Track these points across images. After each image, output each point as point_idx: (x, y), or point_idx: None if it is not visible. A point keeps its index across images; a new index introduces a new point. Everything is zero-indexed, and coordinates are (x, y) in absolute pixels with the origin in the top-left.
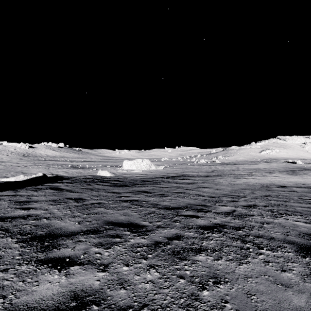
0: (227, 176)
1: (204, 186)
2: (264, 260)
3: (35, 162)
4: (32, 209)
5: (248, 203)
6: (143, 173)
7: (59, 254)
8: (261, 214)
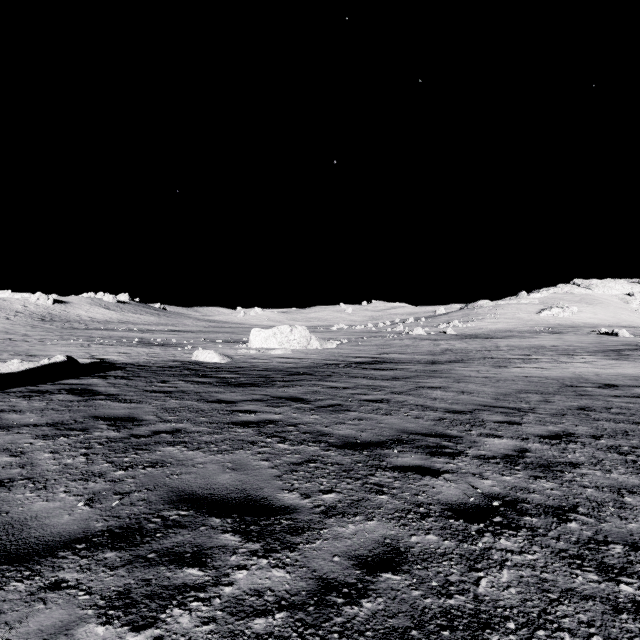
0: (476, 363)
1: (431, 386)
2: None
3: (63, 333)
4: None
5: (549, 429)
6: (293, 356)
7: None
8: (597, 461)
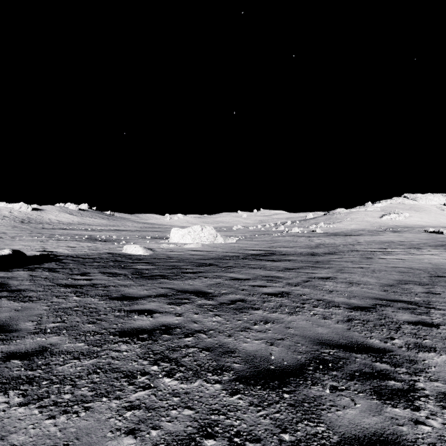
0: (347, 255)
1: (320, 276)
2: None
3: (33, 231)
4: None
5: None
6: (203, 249)
7: None
8: None
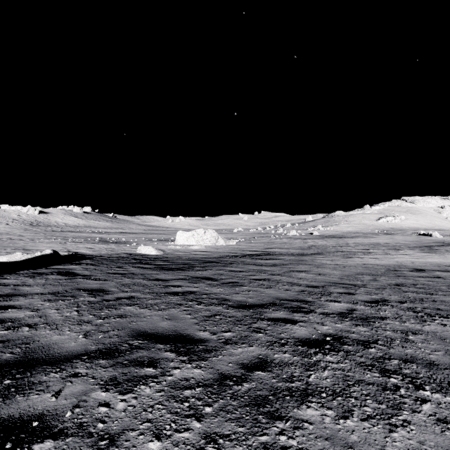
0: (331, 255)
1: (299, 270)
2: (435, 416)
3: (46, 234)
4: (13, 309)
5: (372, 297)
6: (206, 250)
7: (21, 409)
8: (398, 316)
